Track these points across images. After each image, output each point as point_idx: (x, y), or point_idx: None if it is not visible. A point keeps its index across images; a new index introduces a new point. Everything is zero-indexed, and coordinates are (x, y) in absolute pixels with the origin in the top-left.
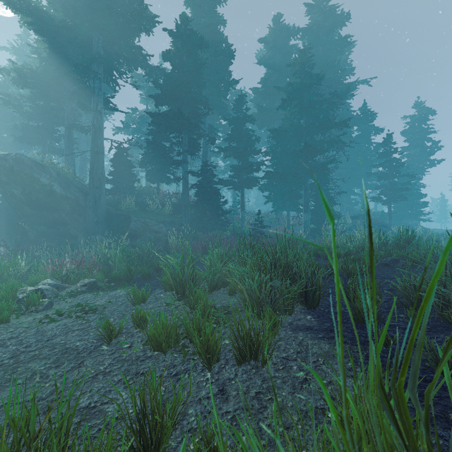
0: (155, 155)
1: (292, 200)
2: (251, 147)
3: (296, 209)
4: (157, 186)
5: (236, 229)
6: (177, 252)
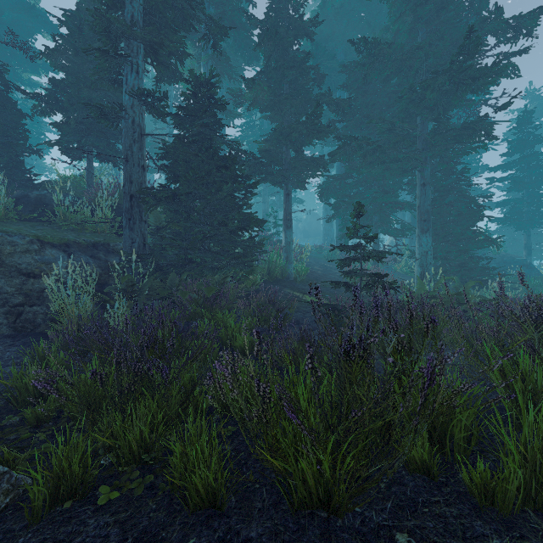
0: (68, 76)
1: (382, 214)
2: (306, 95)
3: (393, 230)
4: (87, 165)
5: (276, 268)
6: (67, 349)
